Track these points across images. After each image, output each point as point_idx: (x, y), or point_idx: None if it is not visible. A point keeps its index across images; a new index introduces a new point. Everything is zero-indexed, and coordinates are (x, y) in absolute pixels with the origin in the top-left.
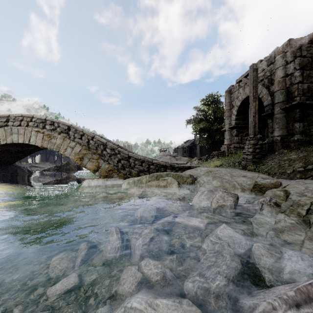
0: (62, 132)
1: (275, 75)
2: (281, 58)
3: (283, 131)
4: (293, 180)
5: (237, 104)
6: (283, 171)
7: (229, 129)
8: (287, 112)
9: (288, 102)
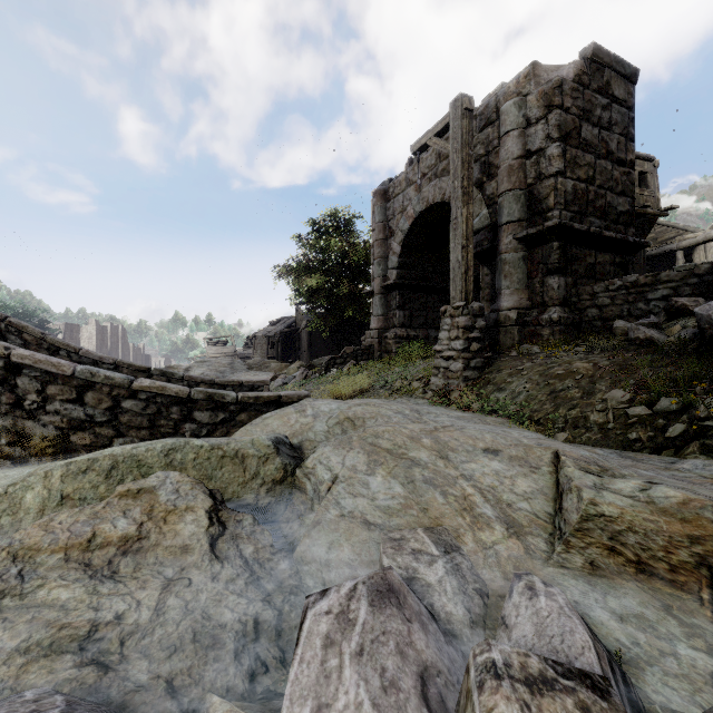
0: None
1: (502, 151)
2: (516, 108)
3: (522, 298)
4: (642, 454)
5: (403, 227)
6: (576, 416)
7: (382, 291)
8: (529, 249)
9: (531, 223)
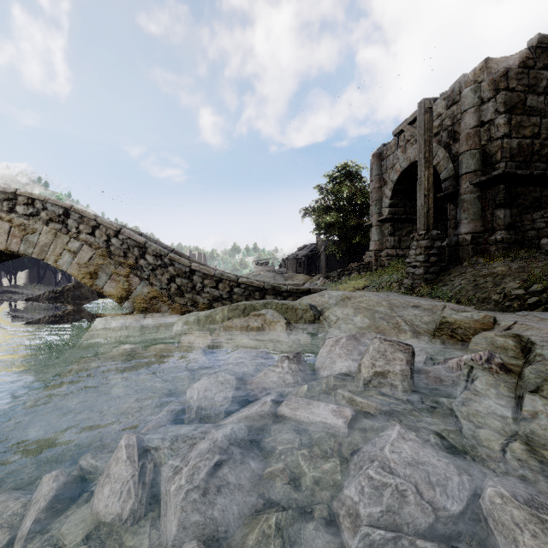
0: (53, 220)
1: (461, 124)
2: (472, 92)
3: (476, 225)
4: (508, 312)
5: (392, 179)
6: (485, 297)
7: (378, 224)
8: (482, 191)
9: (484, 172)
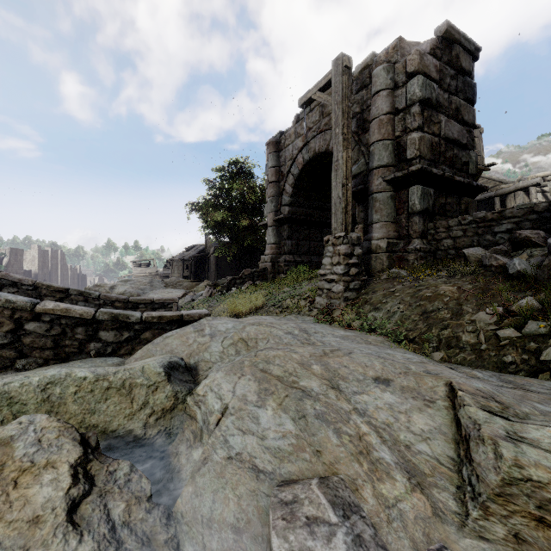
0: None
1: (373, 108)
2: (385, 72)
3: (390, 230)
4: (521, 378)
5: (291, 172)
6: (448, 335)
7: (274, 224)
8: (395, 190)
9: (397, 168)
